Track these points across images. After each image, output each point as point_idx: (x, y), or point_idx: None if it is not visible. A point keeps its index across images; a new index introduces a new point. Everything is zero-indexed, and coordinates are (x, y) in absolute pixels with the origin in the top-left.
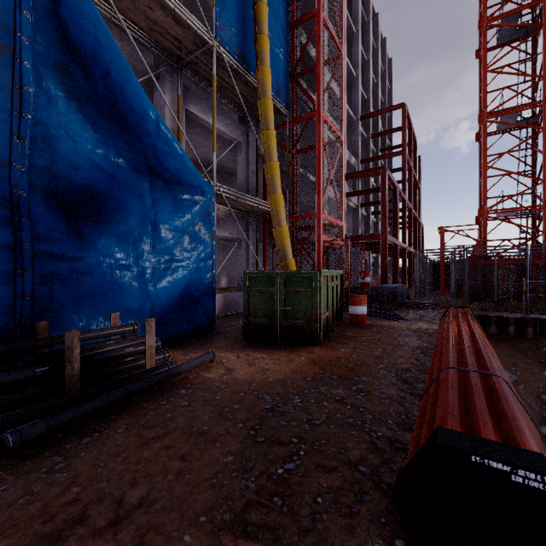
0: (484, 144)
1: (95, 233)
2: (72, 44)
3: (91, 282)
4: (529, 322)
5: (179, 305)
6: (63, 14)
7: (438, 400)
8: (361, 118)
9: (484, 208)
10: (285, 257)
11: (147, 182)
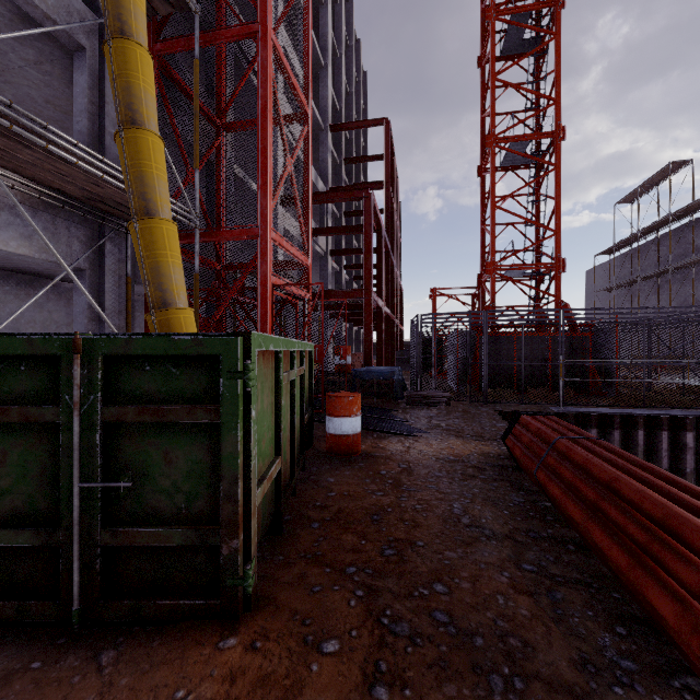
0: (493, 176)
1: None
2: None
3: None
4: (571, 420)
5: None
6: None
7: None
8: (331, 128)
9: (493, 262)
10: (164, 302)
11: None
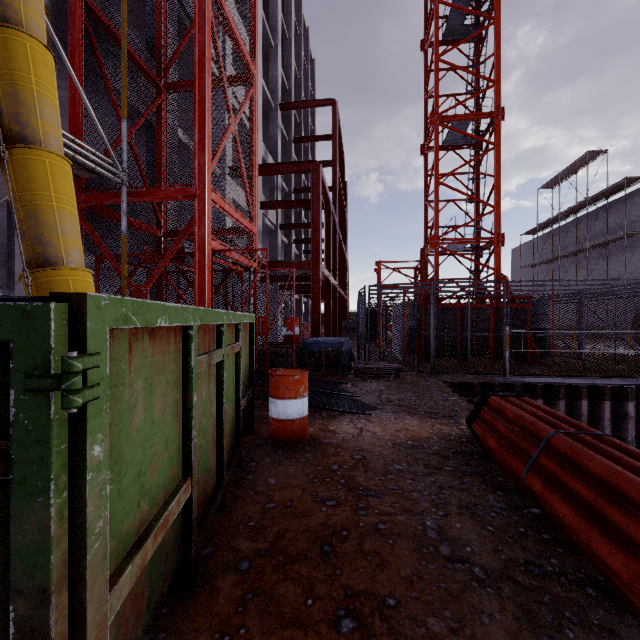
0: (436, 153)
1: None
2: None
3: None
4: (518, 390)
5: None
6: None
7: None
8: (281, 106)
9: (437, 235)
10: (44, 260)
11: None
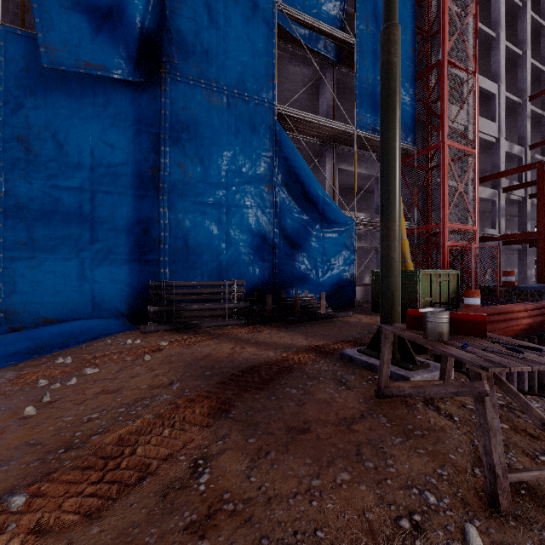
0: None
1: (298, 254)
2: (291, 174)
3: (297, 276)
4: None
5: (335, 290)
6: (288, 164)
7: None
8: (530, 98)
9: None
10: (404, 261)
11: (319, 226)
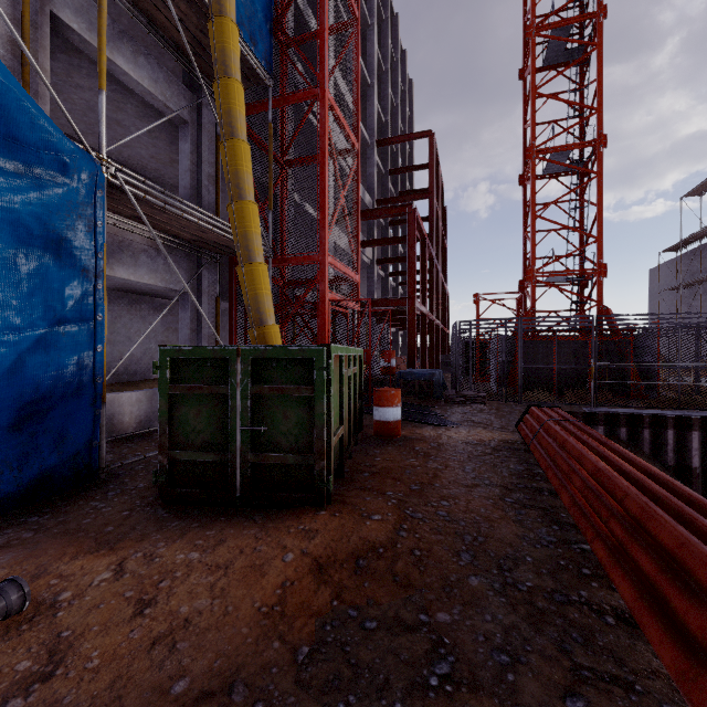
0: (533, 187)
1: None
2: None
3: None
4: (600, 419)
5: None
6: None
7: None
8: (378, 143)
9: (533, 269)
10: (261, 321)
11: None
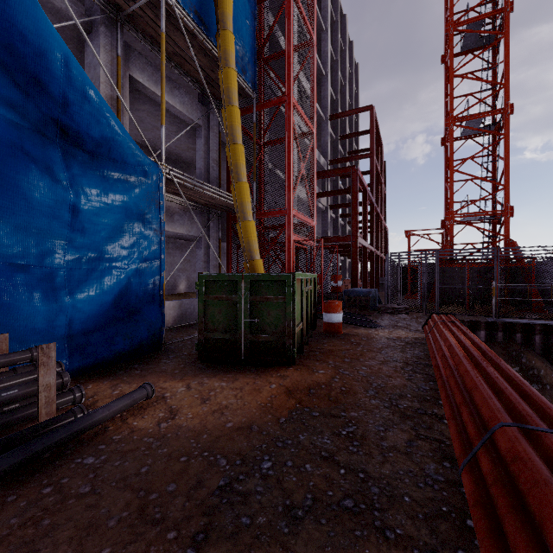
0: (451, 148)
1: None
2: None
3: None
4: (499, 326)
5: (112, 319)
6: None
7: (548, 525)
8: (330, 117)
9: (451, 212)
10: (251, 257)
11: (60, 152)
